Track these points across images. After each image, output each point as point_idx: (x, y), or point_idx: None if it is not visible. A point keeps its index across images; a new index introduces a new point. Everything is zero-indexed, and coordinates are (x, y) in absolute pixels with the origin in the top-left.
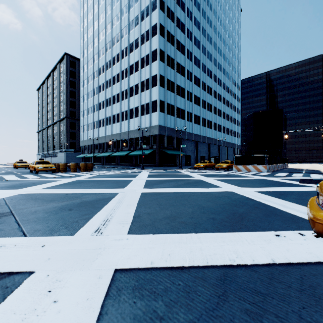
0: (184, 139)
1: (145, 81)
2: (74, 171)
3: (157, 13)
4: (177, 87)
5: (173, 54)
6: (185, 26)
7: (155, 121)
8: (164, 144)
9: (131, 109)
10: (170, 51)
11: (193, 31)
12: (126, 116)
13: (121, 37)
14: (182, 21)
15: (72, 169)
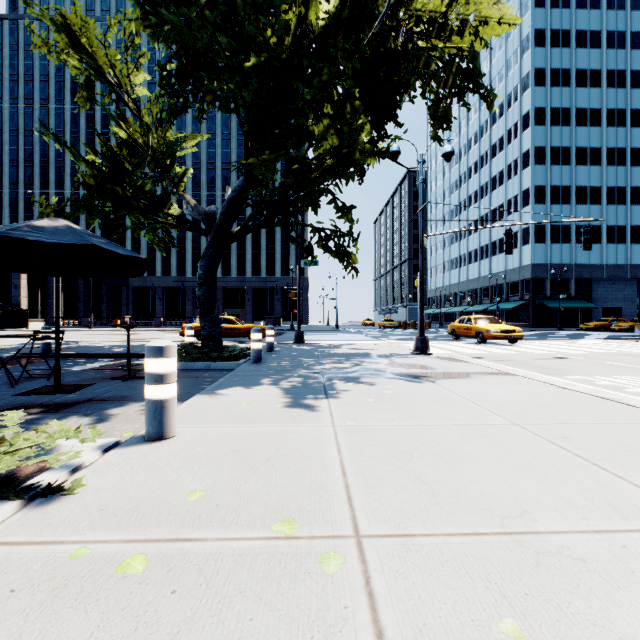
0: (600, 278)
1: (512, 198)
2: (413, 328)
3: (529, 95)
4: (578, 191)
5: (568, 139)
6: (602, 71)
7: (526, 259)
8: (545, 291)
9: (494, 242)
10: (560, 137)
11: (627, 64)
12: (487, 253)
13: (480, 136)
14: (592, 68)
15: (411, 326)
